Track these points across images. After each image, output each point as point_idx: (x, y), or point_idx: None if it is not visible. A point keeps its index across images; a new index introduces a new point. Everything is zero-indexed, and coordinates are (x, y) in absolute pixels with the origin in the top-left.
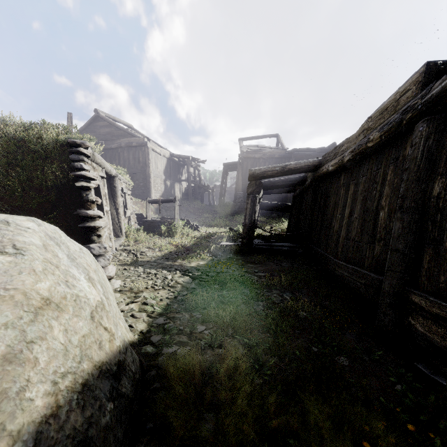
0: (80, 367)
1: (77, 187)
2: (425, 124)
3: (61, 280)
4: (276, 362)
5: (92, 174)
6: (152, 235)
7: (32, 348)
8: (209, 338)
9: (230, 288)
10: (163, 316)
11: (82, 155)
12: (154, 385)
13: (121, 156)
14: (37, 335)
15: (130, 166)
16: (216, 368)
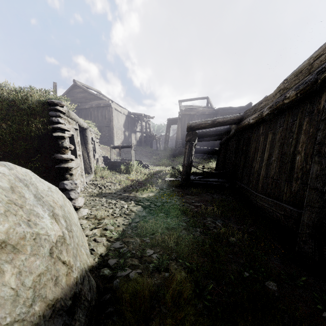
0: (31, 310)
1: (55, 136)
2: None
3: (23, 220)
4: (214, 285)
5: (66, 127)
6: (114, 172)
7: None
8: (157, 262)
9: (173, 216)
10: (119, 240)
11: (58, 112)
12: (108, 308)
13: (92, 114)
14: None
15: (99, 121)
16: (163, 292)
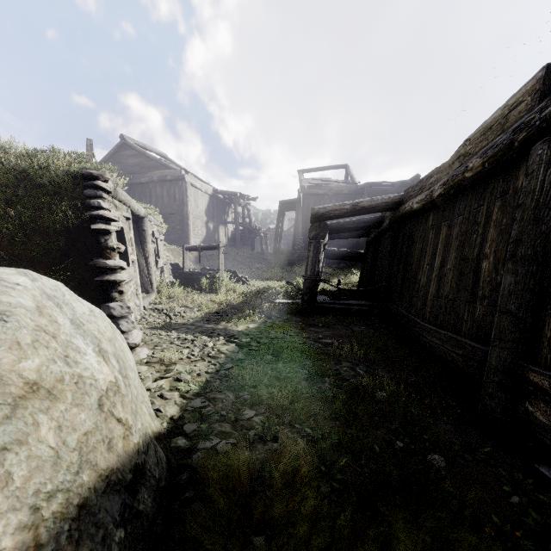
0: (78, 479)
1: (94, 230)
2: (546, 146)
3: (59, 355)
4: (349, 461)
5: (113, 214)
6: (190, 290)
7: (4, 459)
8: (260, 427)
9: (288, 359)
10: (201, 396)
11: (100, 190)
12: (185, 494)
13: (153, 192)
14: (13, 438)
15: (164, 205)
16: (269, 470)
